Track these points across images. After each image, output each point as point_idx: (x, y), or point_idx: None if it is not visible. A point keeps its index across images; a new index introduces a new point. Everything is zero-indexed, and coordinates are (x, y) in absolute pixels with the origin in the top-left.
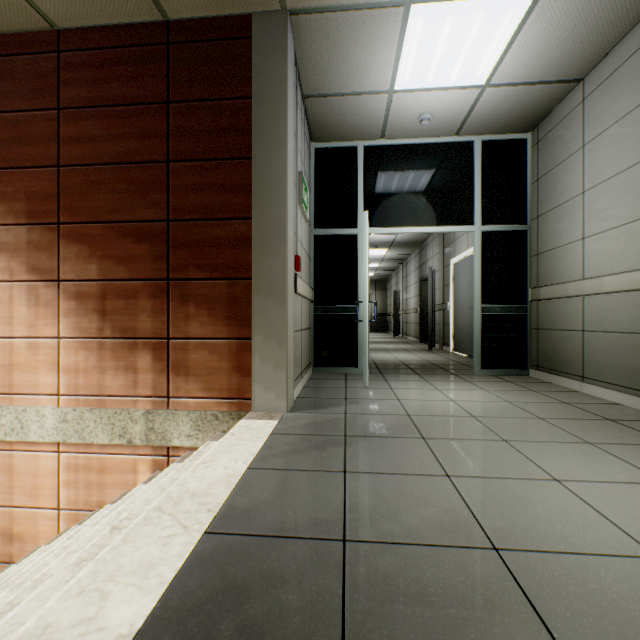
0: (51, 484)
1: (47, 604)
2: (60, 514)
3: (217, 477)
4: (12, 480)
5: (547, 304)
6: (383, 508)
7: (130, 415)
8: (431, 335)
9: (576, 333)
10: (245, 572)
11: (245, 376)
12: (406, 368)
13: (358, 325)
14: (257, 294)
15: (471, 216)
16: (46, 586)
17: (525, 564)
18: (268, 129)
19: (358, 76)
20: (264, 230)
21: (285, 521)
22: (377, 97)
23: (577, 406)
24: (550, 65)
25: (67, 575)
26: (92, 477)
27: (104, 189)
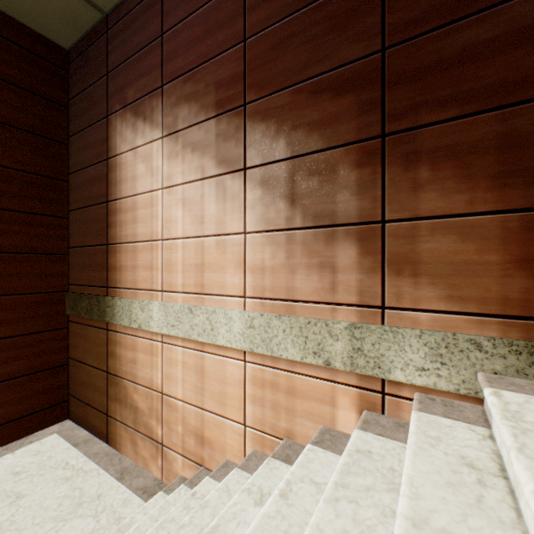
0: (237, 395)
1: None
2: (245, 431)
3: None
4: (203, 382)
5: None
6: None
7: (327, 327)
8: None
9: None
10: None
11: None
12: None
13: None
14: None
15: None
16: None
17: None
18: None
19: None
20: None
21: None
22: None
23: None
24: None
25: None
26: (279, 398)
27: (293, 45)
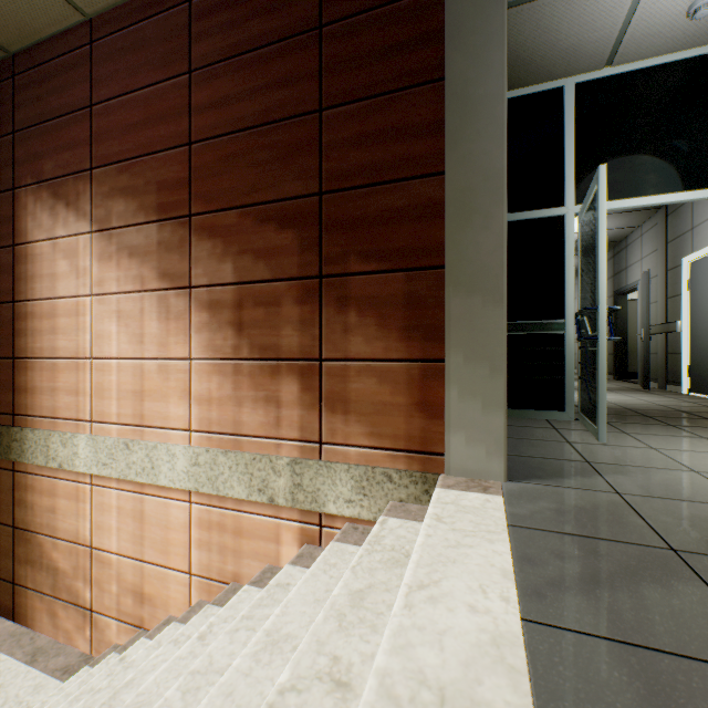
0: (182, 541)
1: None
2: (191, 580)
3: (469, 639)
4: (143, 529)
5: None
6: None
7: (271, 464)
8: (648, 368)
9: None
10: None
11: (433, 418)
12: (638, 415)
13: (565, 349)
14: (453, 290)
15: None
16: None
17: None
18: (472, 25)
19: None
20: (465, 187)
21: None
22: None
23: None
24: None
25: None
26: (226, 540)
27: (240, 164)
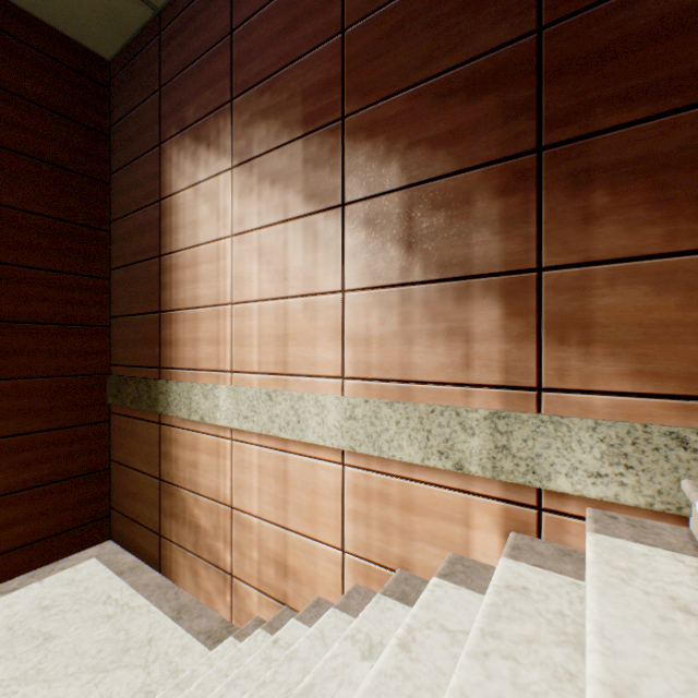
0: (332, 510)
1: None
2: (344, 559)
3: None
4: (286, 492)
5: None
6: None
7: (458, 418)
8: None
9: None
10: None
11: None
12: None
13: None
14: None
15: None
16: None
17: None
18: None
19: None
20: None
21: None
22: None
23: None
24: None
25: None
26: (390, 514)
27: (409, 32)
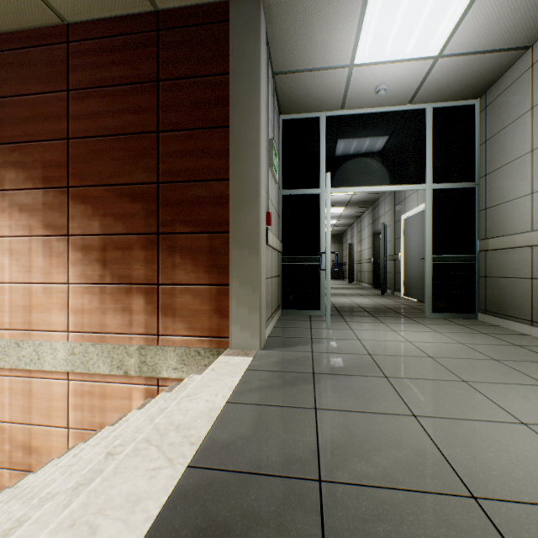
0: (62, 406)
1: (40, 536)
2: (69, 432)
3: (199, 410)
4: (31, 402)
5: (495, 254)
6: (355, 447)
7: (126, 350)
8: (384, 282)
9: (525, 280)
10: (225, 511)
11: (223, 317)
12: (363, 311)
13: (321, 273)
14: (234, 246)
15: (423, 176)
16: (46, 509)
17: (508, 517)
18: (243, 100)
19: (322, 53)
20: (240, 189)
21: (262, 457)
22: (338, 71)
23: (529, 349)
24: (501, 34)
25: (65, 499)
26: (95, 402)
27: (105, 157)
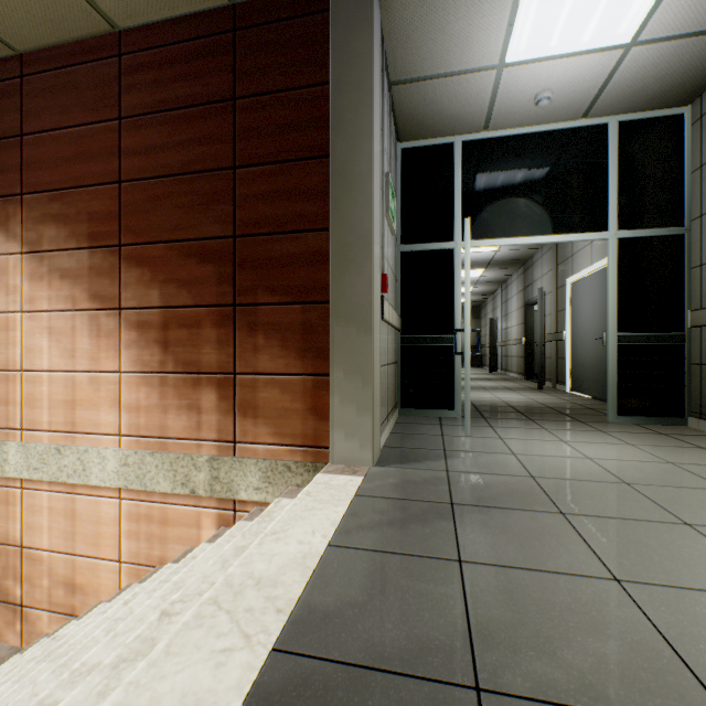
0: (112, 533)
1: None
2: (121, 567)
3: (289, 556)
4: (75, 526)
5: None
6: (528, 631)
7: (193, 461)
8: (541, 371)
9: None
10: None
11: (322, 420)
12: (514, 412)
13: (455, 359)
14: (336, 321)
15: (604, 220)
16: (73, 698)
17: None
18: (350, 119)
19: (459, 49)
20: (345, 242)
21: (384, 641)
22: (482, 75)
23: None
24: None
25: (100, 683)
26: (154, 529)
27: (166, 204)
